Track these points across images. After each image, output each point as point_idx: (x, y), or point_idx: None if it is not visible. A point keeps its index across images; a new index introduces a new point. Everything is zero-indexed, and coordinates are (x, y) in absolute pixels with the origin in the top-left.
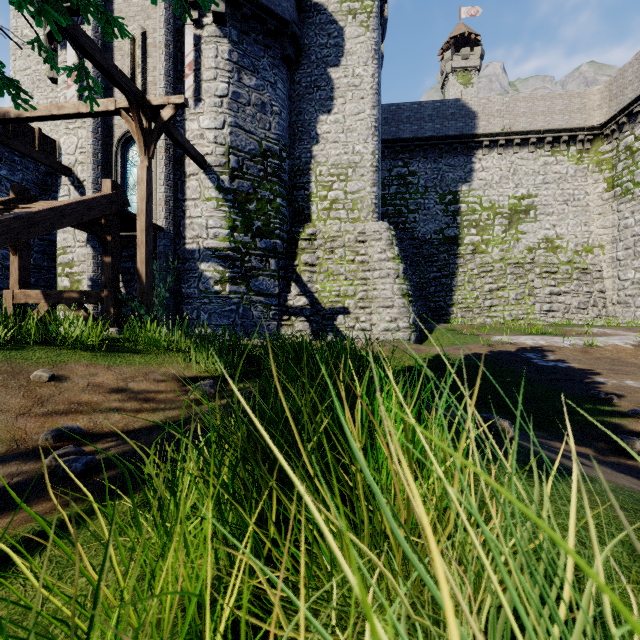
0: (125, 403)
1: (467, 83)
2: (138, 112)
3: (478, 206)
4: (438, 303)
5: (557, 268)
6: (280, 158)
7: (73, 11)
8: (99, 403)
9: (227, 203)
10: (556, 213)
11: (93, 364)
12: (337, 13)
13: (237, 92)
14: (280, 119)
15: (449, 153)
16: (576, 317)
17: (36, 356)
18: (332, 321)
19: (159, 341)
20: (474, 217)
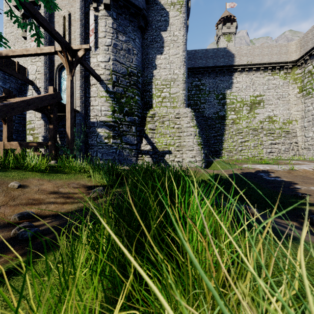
0: (57, 199)
1: (229, 40)
2: (66, 53)
3: (235, 100)
4: (215, 148)
5: (274, 131)
6: (137, 76)
7: (34, 3)
8: (44, 199)
9: (111, 98)
10: (274, 104)
11: (41, 179)
12: (165, 4)
13: (116, 43)
14: (137, 57)
15: (221, 74)
16: (283, 155)
17: (12, 175)
18: (163, 157)
19: (76, 167)
20: (233, 106)
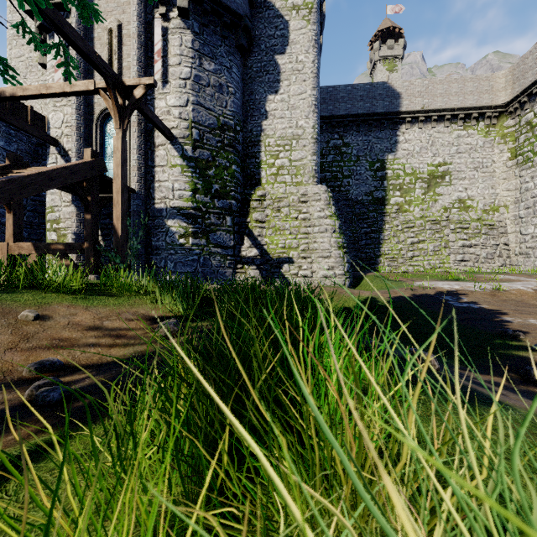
0: (100, 339)
1: (392, 69)
2: (114, 91)
3: (402, 172)
4: (368, 254)
5: (468, 224)
6: (235, 131)
7: (60, 7)
8: (77, 339)
9: (190, 169)
10: (468, 178)
11: (73, 305)
12: (283, 9)
13: (198, 75)
14: (235, 98)
15: (377, 127)
16: (484, 266)
17: (24, 298)
18: (279, 269)
19: (131, 286)
20: (398, 181)
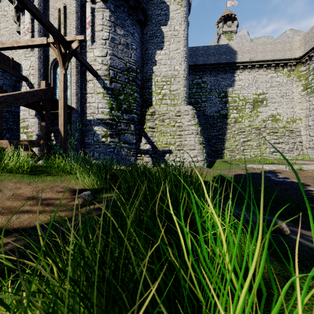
0: (33, 207)
1: (230, 39)
2: (59, 44)
3: (237, 99)
4: (217, 148)
5: (277, 130)
6: (136, 72)
7: None
8: (16, 207)
9: (108, 95)
10: (277, 102)
11: (20, 181)
12: None
13: (113, 37)
14: (136, 52)
15: (222, 72)
16: (287, 155)
17: None
18: (163, 157)
19: (63, 167)
20: (235, 104)
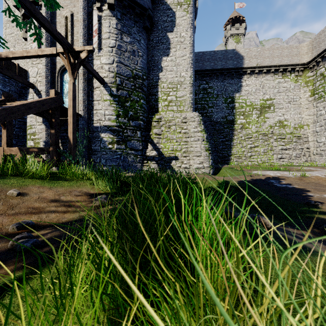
0: (58, 208)
1: (238, 42)
2: (68, 54)
3: (244, 104)
4: (224, 154)
5: (285, 136)
6: (142, 79)
7: (35, 3)
8: (44, 208)
9: (115, 102)
10: (284, 108)
11: (42, 186)
12: (172, 4)
13: (120, 45)
14: (142, 59)
15: (229, 77)
16: (295, 161)
17: (11, 182)
18: (169, 163)
19: (78, 174)
20: (242, 110)
